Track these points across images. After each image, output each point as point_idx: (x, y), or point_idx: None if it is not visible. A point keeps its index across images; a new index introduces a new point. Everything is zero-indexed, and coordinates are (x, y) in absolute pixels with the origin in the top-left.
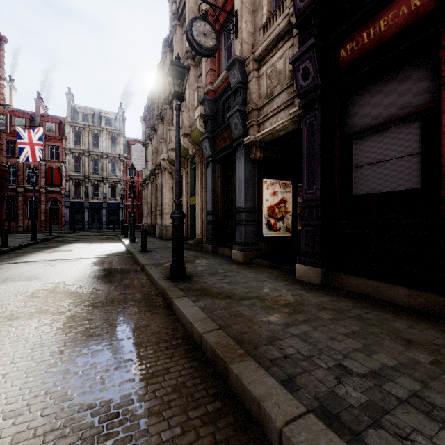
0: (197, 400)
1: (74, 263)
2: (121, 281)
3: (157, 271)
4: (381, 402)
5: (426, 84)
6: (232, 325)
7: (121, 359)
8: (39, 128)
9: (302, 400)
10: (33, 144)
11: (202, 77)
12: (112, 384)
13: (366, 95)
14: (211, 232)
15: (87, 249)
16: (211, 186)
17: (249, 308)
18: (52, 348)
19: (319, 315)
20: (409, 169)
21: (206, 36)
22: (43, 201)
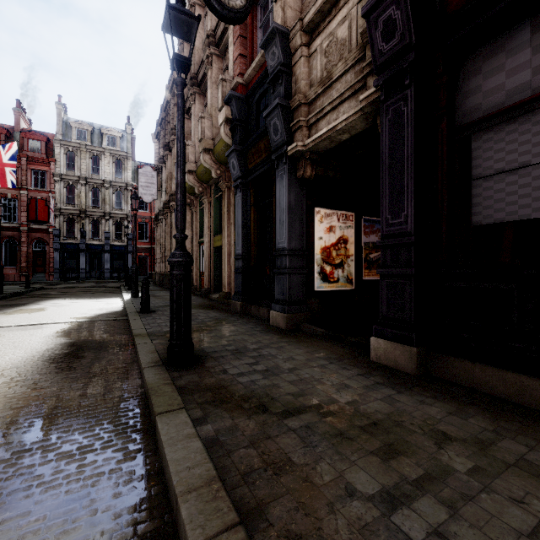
0: None
1: (31, 333)
2: (87, 368)
3: (151, 348)
4: None
5: None
6: (268, 502)
7: None
8: (11, 144)
9: None
10: (3, 165)
11: (229, 67)
12: None
13: (497, 55)
14: (241, 284)
15: (68, 307)
16: (240, 220)
17: (303, 440)
18: None
19: (444, 459)
20: None
21: None
22: (24, 243)
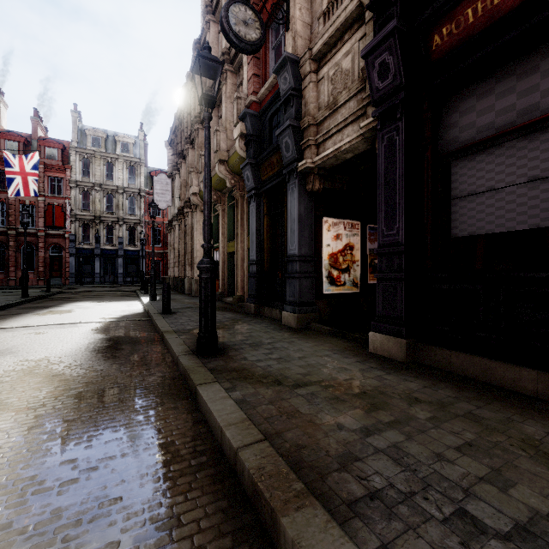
0: None
1: (70, 330)
2: (129, 357)
3: (180, 342)
4: None
5: None
6: (284, 431)
7: (104, 497)
8: (33, 154)
9: None
10: (26, 174)
11: (243, 85)
12: None
13: (470, 98)
14: (255, 288)
15: (93, 309)
16: (254, 228)
17: (309, 401)
18: None
19: (411, 412)
20: (534, 199)
21: (247, 25)
22: (41, 248)
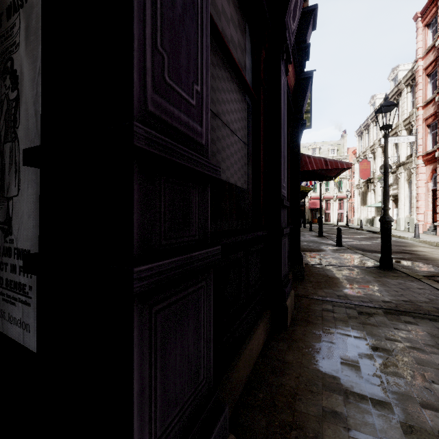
0: None
1: None
2: None
3: None
4: None
5: (248, 65)
6: None
7: None
8: None
9: None
10: None
11: None
12: None
13: None
14: None
15: None
16: None
17: None
18: None
19: None
20: (243, 160)
21: None
22: None
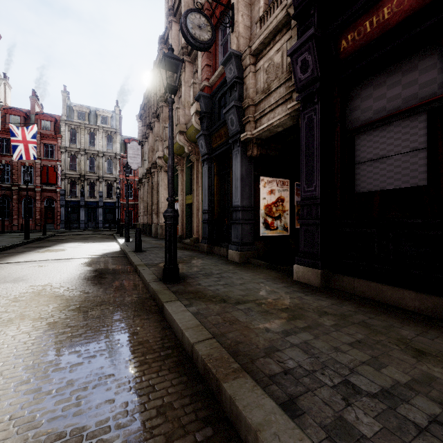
0: (185, 426)
1: (65, 264)
2: (111, 283)
3: (150, 272)
4: (397, 430)
5: (433, 74)
6: (227, 333)
7: (102, 374)
8: (33, 126)
9: (306, 429)
10: (27, 142)
11: (198, 73)
12: (88, 406)
13: (368, 88)
14: (207, 231)
15: (81, 248)
16: (206, 184)
17: (246, 313)
18: (26, 361)
19: (320, 321)
20: (414, 165)
21: (201, 29)
22: (38, 200)
